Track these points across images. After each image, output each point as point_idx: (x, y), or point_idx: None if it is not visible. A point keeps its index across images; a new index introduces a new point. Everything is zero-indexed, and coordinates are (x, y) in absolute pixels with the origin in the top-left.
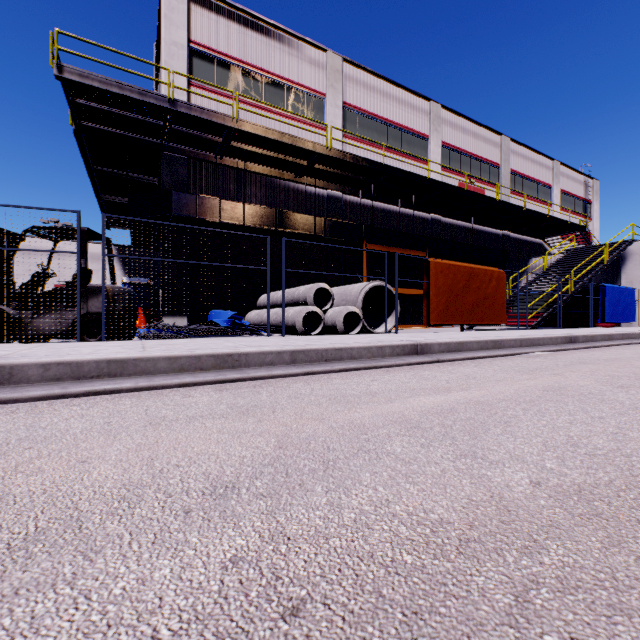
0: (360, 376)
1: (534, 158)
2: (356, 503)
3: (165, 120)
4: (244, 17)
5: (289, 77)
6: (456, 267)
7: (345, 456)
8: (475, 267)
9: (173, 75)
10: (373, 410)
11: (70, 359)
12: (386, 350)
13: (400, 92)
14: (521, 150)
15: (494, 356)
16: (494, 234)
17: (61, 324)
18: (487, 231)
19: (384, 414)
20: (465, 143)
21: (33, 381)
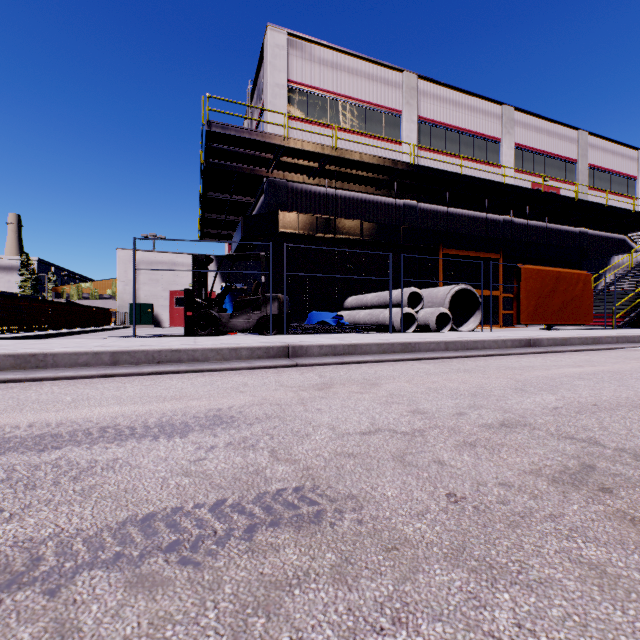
0: (503, 359)
1: (615, 150)
2: (584, 393)
3: (276, 154)
4: (331, 53)
5: (369, 100)
6: (544, 272)
7: (557, 384)
8: (562, 271)
9: (287, 118)
10: (543, 372)
11: (331, 343)
12: (507, 343)
13: (472, 100)
14: (600, 143)
15: (596, 349)
16: (570, 232)
17: (249, 323)
18: (562, 229)
19: (553, 374)
20: (538, 142)
21: (315, 355)
